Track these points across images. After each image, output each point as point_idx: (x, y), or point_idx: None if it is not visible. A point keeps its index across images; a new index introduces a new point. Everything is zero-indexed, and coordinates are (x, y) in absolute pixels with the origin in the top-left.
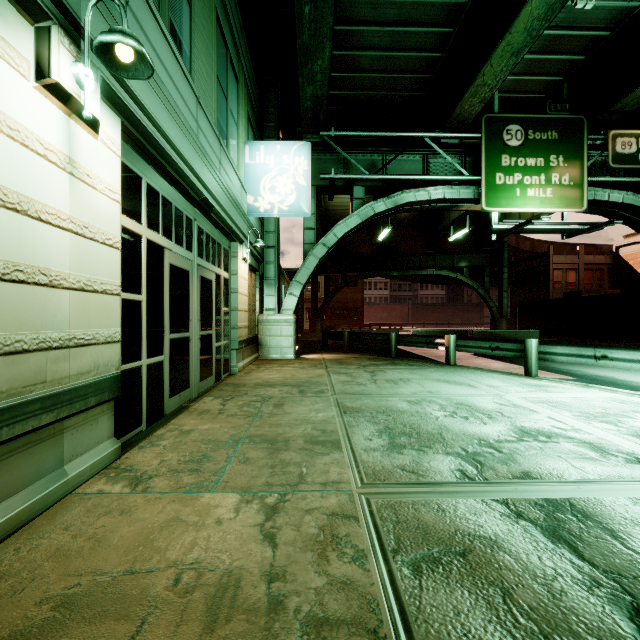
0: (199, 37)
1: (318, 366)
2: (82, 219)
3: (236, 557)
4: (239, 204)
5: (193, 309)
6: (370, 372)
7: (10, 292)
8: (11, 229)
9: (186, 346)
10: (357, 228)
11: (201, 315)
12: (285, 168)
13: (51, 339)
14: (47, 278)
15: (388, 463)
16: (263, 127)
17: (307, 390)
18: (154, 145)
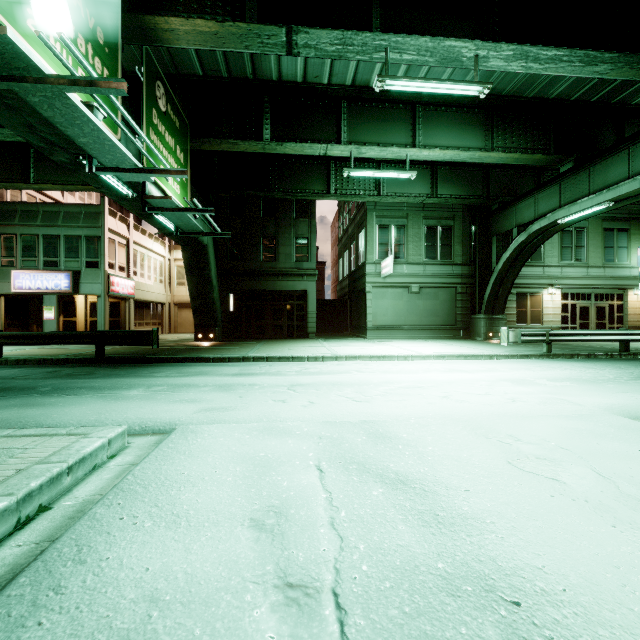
0: (591, 248)
1: None
2: (553, 306)
3: None
4: (626, 276)
5: (591, 315)
6: None
7: (544, 315)
8: (545, 310)
9: (587, 324)
10: None
11: (596, 317)
12: None
13: (549, 320)
14: (548, 314)
15: None
16: None
17: None
18: (569, 288)
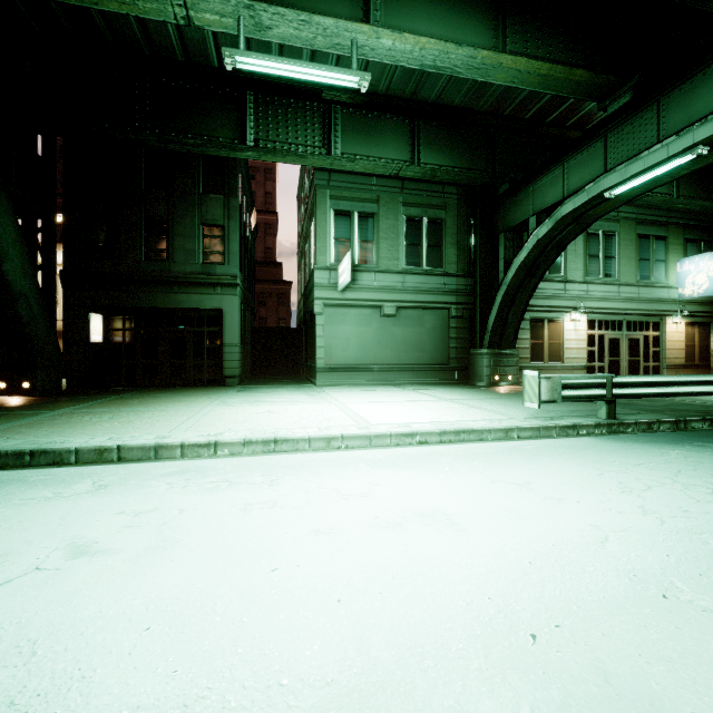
0: (622, 260)
1: None
2: (577, 337)
3: None
4: (664, 299)
5: (623, 350)
6: None
7: (566, 350)
8: (566, 342)
9: (618, 362)
10: None
11: (629, 352)
12: (701, 269)
13: (572, 357)
14: (571, 348)
15: None
16: None
17: None
18: (597, 313)
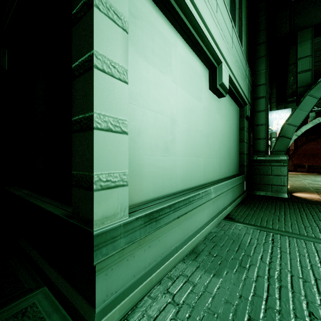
0: None
1: (294, 174)
2: None
3: (289, 183)
4: None
5: None
6: (315, 176)
7: None
8: None
9: None
10: (311, 127)
11: None
12: (282, 117)
13: None
14: None
15: (311, 182)
16: (270, 98)
17: (292, 177)
18: None
